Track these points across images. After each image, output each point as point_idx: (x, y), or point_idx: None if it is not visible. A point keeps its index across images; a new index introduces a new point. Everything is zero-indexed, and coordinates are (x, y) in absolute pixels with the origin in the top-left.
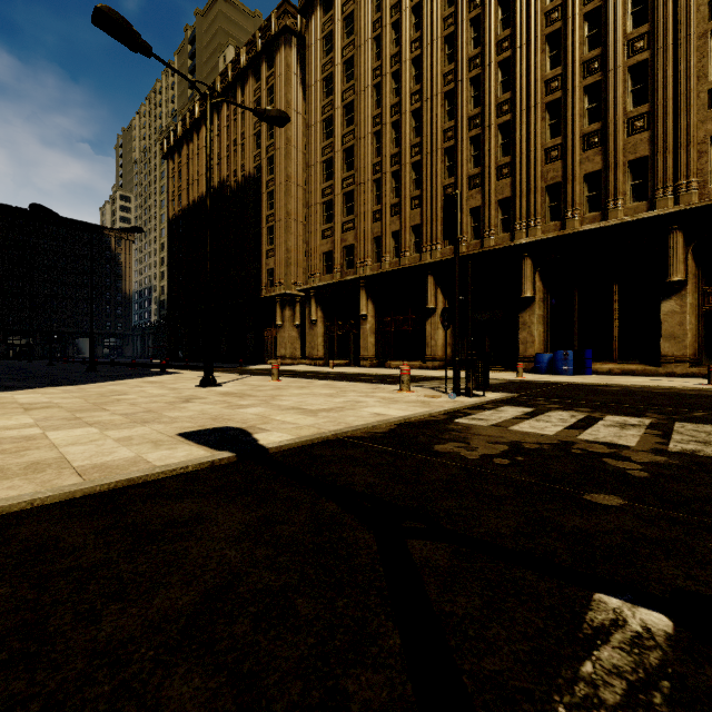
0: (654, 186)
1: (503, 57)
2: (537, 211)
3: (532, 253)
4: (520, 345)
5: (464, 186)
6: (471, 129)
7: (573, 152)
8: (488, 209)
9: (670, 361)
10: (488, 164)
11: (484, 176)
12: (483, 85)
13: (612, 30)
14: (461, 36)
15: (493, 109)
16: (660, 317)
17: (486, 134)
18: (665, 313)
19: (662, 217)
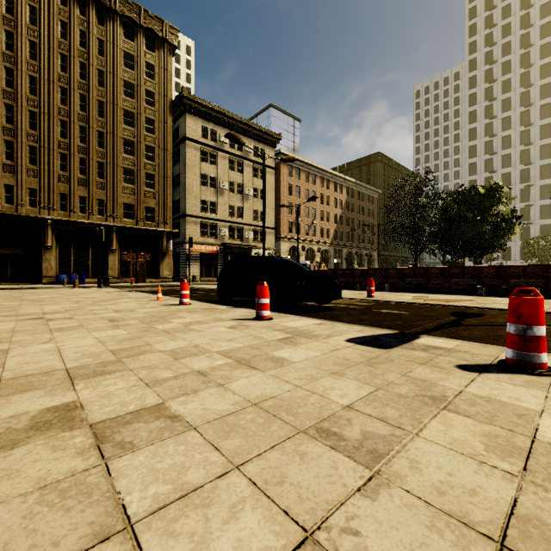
0: (107, 212)
1: (32, 109)
2: (55, 204)
3: (52, 223)
4: (43, 270)
5: None
6: (5, 135)
7: (74, 184)
8: (21, 190)
9: (112, 277)
10: (21, 164)
11: (18, 169)
12: (16, 114)
13: (92, 142)
14: None
15: (25, 134)
16: (108, 261)
17: (20, 145)
18: (110, 260)
19: (110, 226)
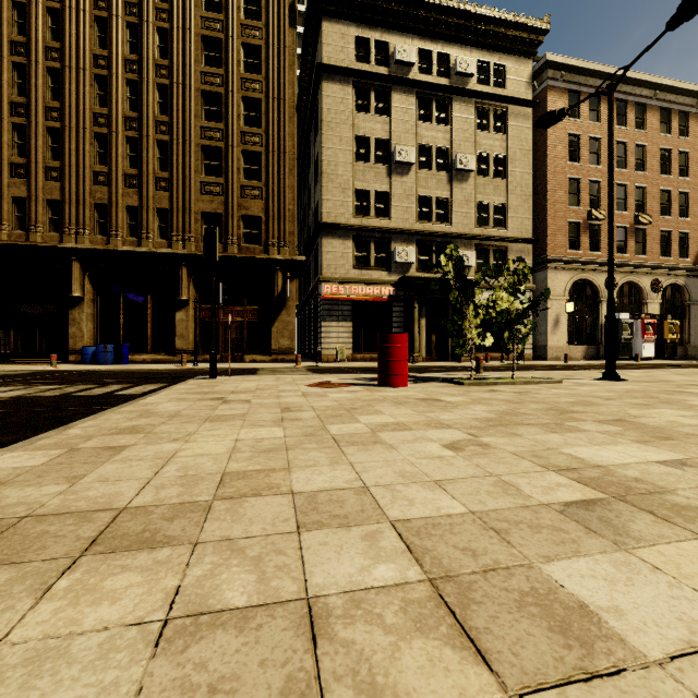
0: (172, 232)
1: (52, 65)
2: (87, 223)
3: (81, 258)
4: (70, 339)
5: (5, 170)
6: (14, 115)
7: (117, 185)
8: (36, 205)
9: (181, 352)
10: (36, 160)
11: (30, 170)
12: (29, 78)
13: (145, 106)
14: (1, 9)
15: (41, 109)
16: (176, 323)
17: (33, 129)
18: (179, 320)
19: (175, 255)
